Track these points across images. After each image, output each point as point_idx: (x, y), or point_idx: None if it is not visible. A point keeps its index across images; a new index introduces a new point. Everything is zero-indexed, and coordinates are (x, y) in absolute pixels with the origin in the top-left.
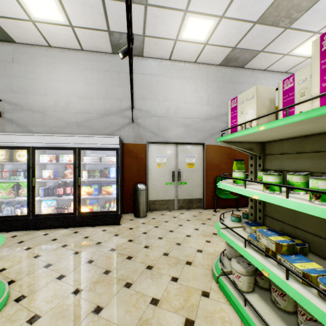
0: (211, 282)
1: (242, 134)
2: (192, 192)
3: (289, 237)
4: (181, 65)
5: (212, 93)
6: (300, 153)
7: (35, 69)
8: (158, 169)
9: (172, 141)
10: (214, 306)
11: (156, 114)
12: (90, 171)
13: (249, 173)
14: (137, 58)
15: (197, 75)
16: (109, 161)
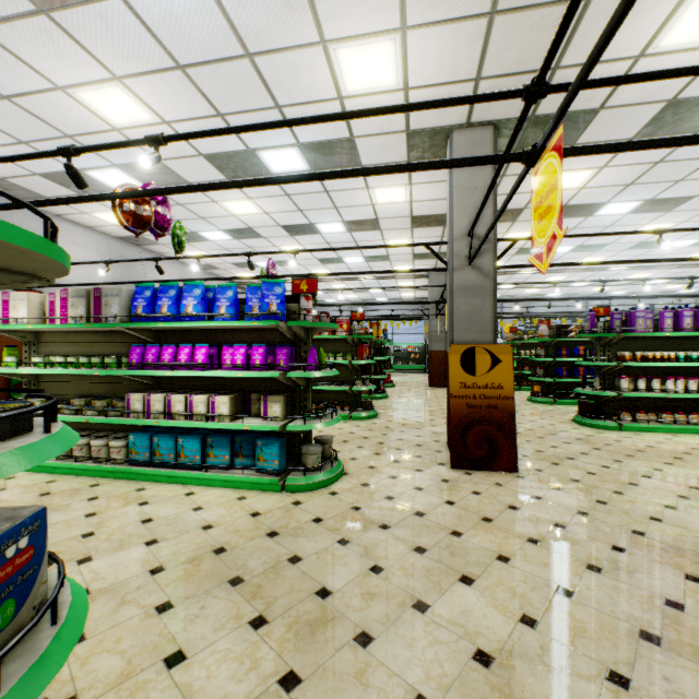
0: None
1: (16, 328)
2: None
3: None
4: None
5: None
6: (65, 343)
7: None
8: None
9: None
10: None
11: None
12: None
13: (25, 359)
14: None
15: None
16: None
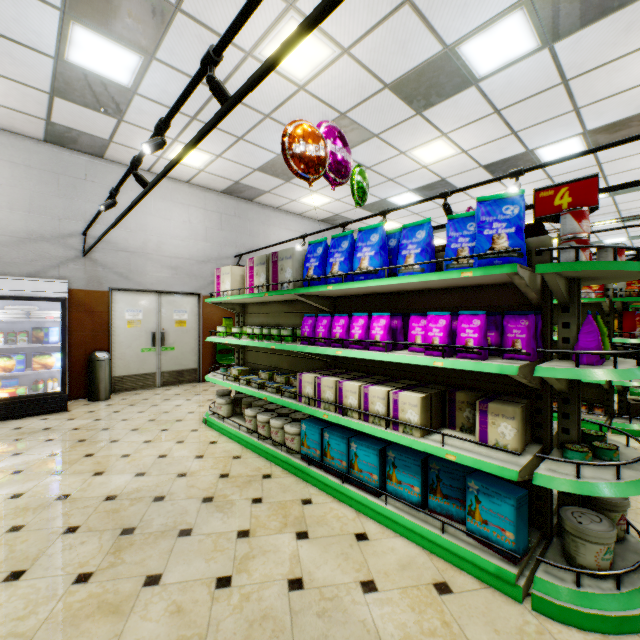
0: (201, 425)
1: (221, 300)
2: (183, 361)
3: (248, 367)
4: (167, 183)
5: (212, 228)
6: (261, 314)
7: None
8: (130, 329)
9: (153, 289)
10: (201, 433)
11: (126, 247)
12: (7, 334)
13: None
14: (93, 158)
15: (191, 201)
16: (49, 318)
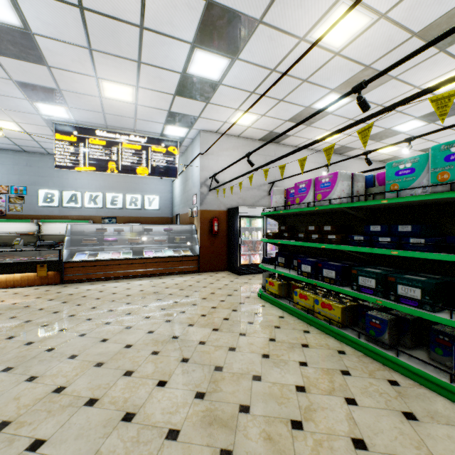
0: None
1: None
2: None
3: None
4: (359, 161)
5: None
6: None
7: (286, 162)
8: None
9: None
10: None
11: None
12: None
13: None
14: (337, 155)
15: (366, 168)
16: None
